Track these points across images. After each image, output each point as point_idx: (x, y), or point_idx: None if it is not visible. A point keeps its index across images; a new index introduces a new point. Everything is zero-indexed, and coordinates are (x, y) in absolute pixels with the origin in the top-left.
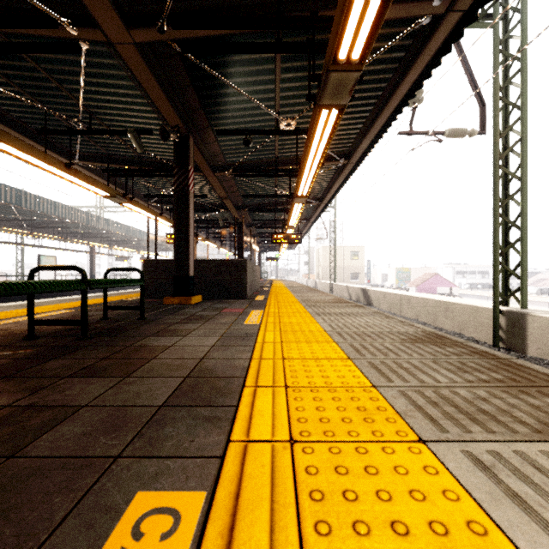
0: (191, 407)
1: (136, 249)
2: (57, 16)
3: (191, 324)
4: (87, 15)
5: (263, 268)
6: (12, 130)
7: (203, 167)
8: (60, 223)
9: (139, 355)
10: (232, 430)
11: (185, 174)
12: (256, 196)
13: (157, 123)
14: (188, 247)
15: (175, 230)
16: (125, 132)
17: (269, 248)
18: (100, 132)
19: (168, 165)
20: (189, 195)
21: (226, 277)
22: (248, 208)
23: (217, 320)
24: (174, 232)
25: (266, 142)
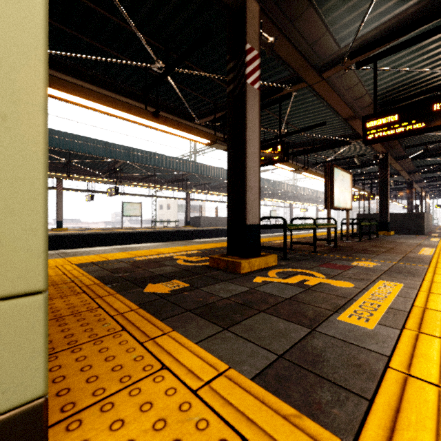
0: (424, 246)
1: (316, 203)
2: (349, 140)
3: (403, 239)
4: (357, 134)
5: (432, 214)
6: (299, 164)
7: (390, 161)
8: (282, 193)
9: (396, 242)
10: (436, 248)
11: (385, 172)
12: (428, 166)
13: (366, 148)
14: (387, 207)
15: (379, 199)
16: (351, 157)
17: (440, 195)
18: (339, 159)
19: (365, 162)
20: (387, 182)
21: (409, 222)
22: (419, 172)
23: (414, 239)
24: (379, 201)
25: (439, 138)
